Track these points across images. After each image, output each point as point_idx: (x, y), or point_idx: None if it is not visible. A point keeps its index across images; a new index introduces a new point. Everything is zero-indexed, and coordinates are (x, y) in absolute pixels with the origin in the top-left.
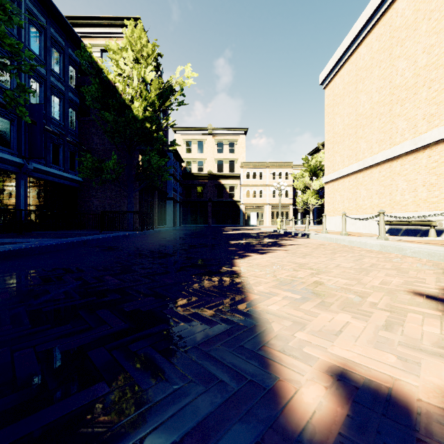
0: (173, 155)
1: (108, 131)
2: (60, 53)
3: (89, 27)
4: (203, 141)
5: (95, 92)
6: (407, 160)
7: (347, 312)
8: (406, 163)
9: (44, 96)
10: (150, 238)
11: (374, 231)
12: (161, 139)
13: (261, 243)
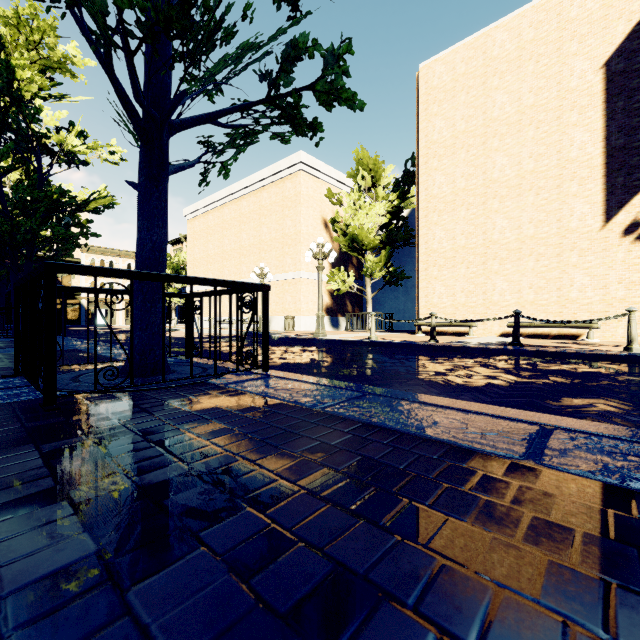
0: None
1: None
2: None
3: None
4: None
5: None
6: None
7: None
8: None
9: None
10: None
11: None
12: None
13: None
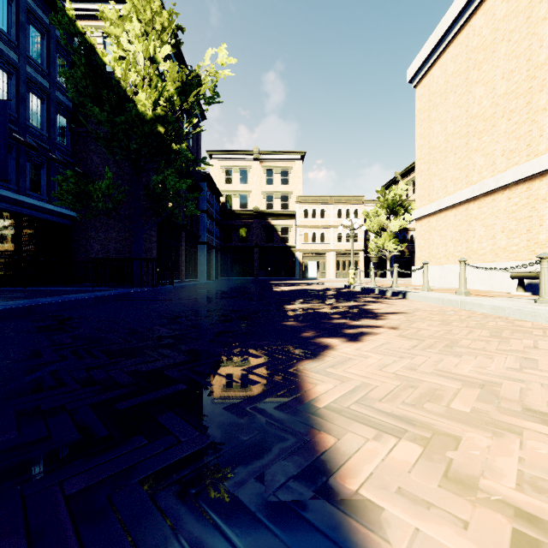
0: (208, 185)
1: (101, 137)
2: (41, 35)
3: (86, 1)
4: (247, 168)
5: (81, 79)
6: None
7: None
8: None
9: (15, 93)
10: (160, 299)
11: (500, 287)
12: (185, 156)
13: (338, 309)
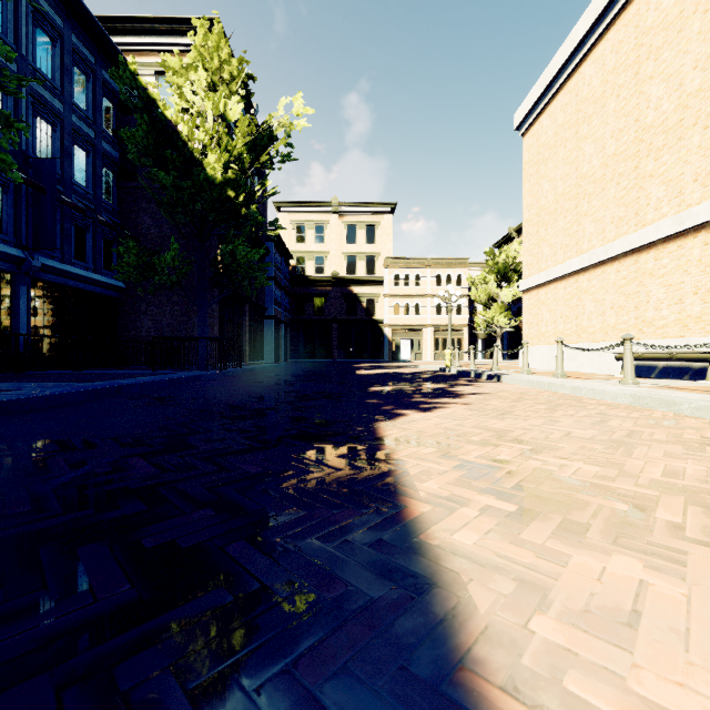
0: (276, 246)
1: (165, 203)
2: (87, 77)
3: (137, 34)
4: (324, 224)
5: (143, 138)
6: (666, 251)
7: (628, 551)
8: (664, 256)
9: (59, 147)
10: (234, 382)
11: (609, 370)
12: (255, 218)
13: (422, 390)
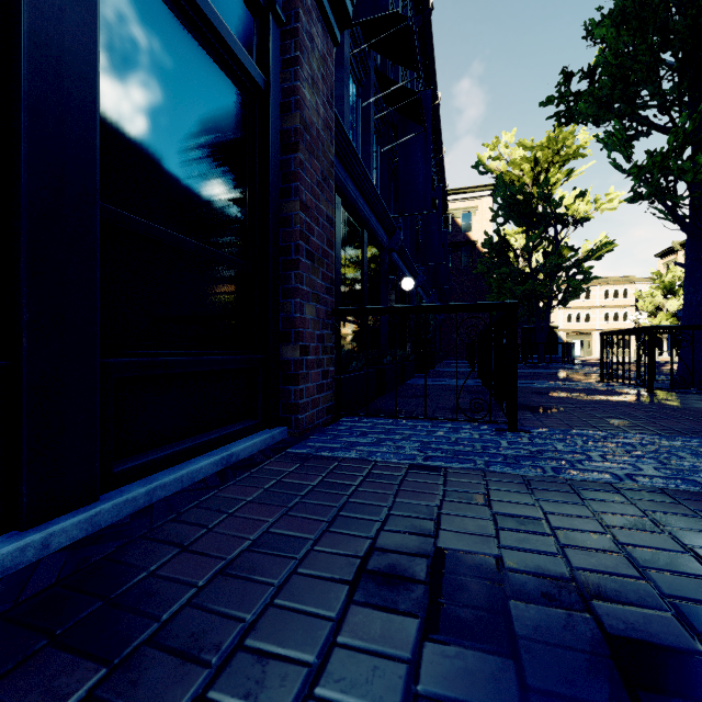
0: None
1: None
2: None
3: (452, 195)
4: None
5: None
6: None
7: None
8: None
9: None
10: None
11: None
12: None
13: None
